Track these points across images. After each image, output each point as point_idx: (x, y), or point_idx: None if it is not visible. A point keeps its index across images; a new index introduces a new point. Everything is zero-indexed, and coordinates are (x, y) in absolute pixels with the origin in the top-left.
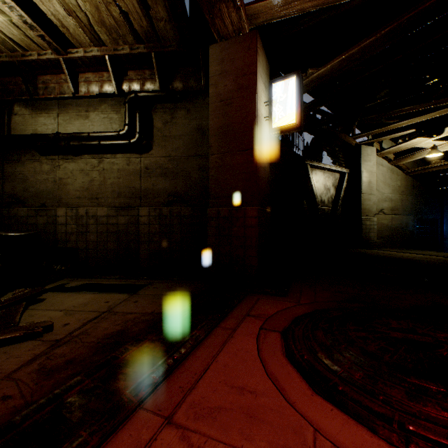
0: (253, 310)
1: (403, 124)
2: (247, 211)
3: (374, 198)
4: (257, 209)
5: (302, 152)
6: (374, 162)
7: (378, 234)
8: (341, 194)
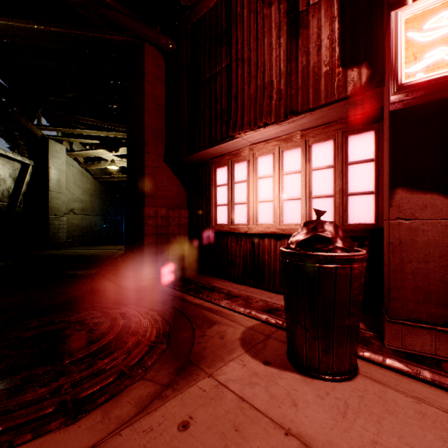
0: None
1: (89, 133)
2: None
3: (65, 197)
4: None
5: None
6: (65, 160)
7: (69, 233)
8: (24, 188)
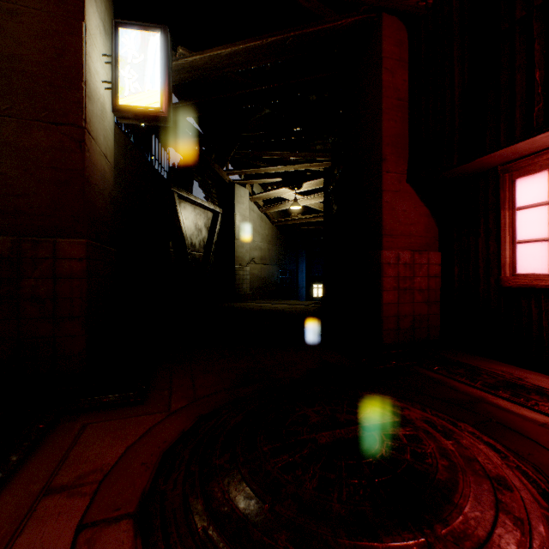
0: (65, 468)
1: (273, 170)
2: (62, 247)
3: (247, 245)
4: (87, 244)
5: (167, 173)
6: (247, 205)
7: (250, 285)
8: (215, 237)
